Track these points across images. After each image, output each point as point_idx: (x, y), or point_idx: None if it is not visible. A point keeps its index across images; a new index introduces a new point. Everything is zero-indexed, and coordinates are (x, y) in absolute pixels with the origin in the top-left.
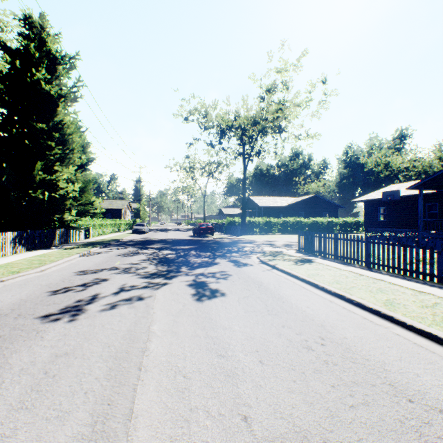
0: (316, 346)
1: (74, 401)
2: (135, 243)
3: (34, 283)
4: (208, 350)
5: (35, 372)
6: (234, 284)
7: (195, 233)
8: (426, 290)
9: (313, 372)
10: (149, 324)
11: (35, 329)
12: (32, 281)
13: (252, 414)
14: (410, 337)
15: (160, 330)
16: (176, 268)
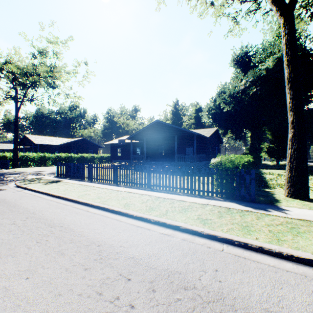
0: (19, 222)
1: None
2: None
3: None
4: None
5: None
6: None
7: None
8: (106, 187)
9: (6, 232)
10: None
11: None
12: None
13: None
14: (78, 206)
15: None
16: None
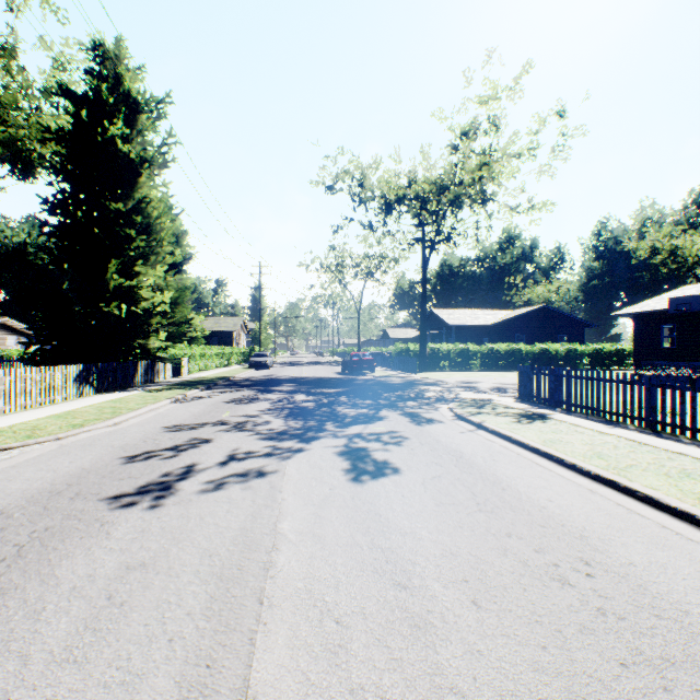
0: (577, 578)
1: (151, 654)
2: (253, 383)
3: (104, 443)
4: (377, 573)
5: (93, 595)
6: (414, 454)
7: (345, 368)
8: None
9: (578, 632)
10: (276, 520)
11: (99, 519)
12: (100, 440)
13: None
14: None
15: (294, 531)
16: (317, 424)
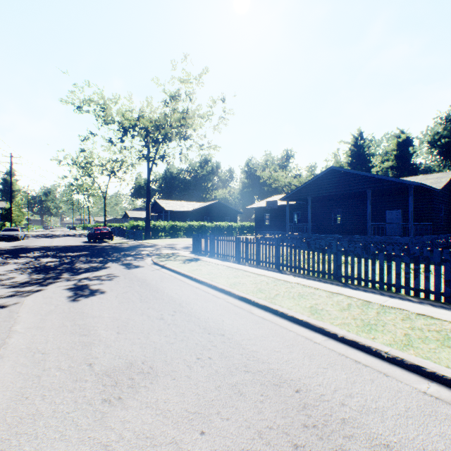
0: (167, 316)
1: None
2: (1, 252)
3: None
4: (73, 333)
5: None
6: (118, 284)
7: (90, 239)
8: (264, 273)
9: (156, 331)
10: (12, 326)
11: None
12: None
13: (97, 361)
14: (235, 302)
15: (24, 328)
16: (57, 275)
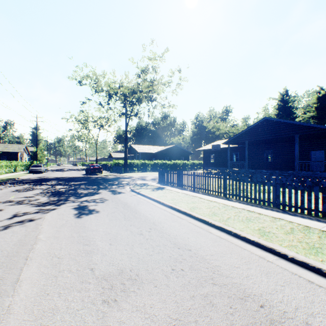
0: (145, 232)
1: None
2: (31, 181)
3: None
4: (78, 243)
5: None
6: (107, 205)
7: (87, 172)
8: (215, 200)
9: (138, 244)
10: (37, 235)
11: None
12: None
13: (96, 267)
14: (195, 223)
15: (46, 237)
16: (66, 198)
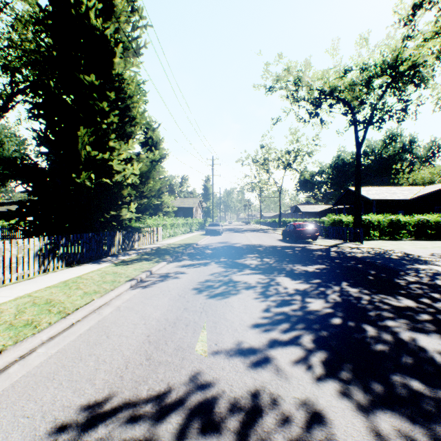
0: None
1: None
2: (215, 252)
3: None
4: None
5: None
6: None
7: (287, 237)
8: None
9: None
10: None
11: None
12: None
13: None
14: None
15: None
16: None
